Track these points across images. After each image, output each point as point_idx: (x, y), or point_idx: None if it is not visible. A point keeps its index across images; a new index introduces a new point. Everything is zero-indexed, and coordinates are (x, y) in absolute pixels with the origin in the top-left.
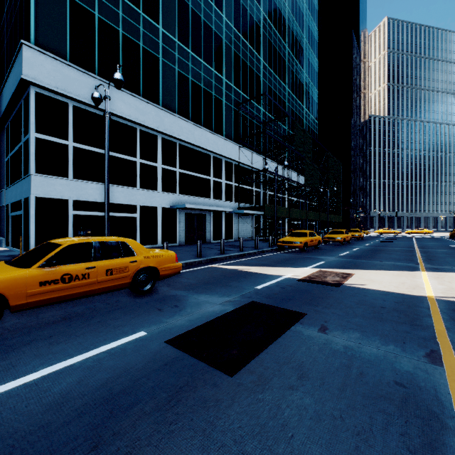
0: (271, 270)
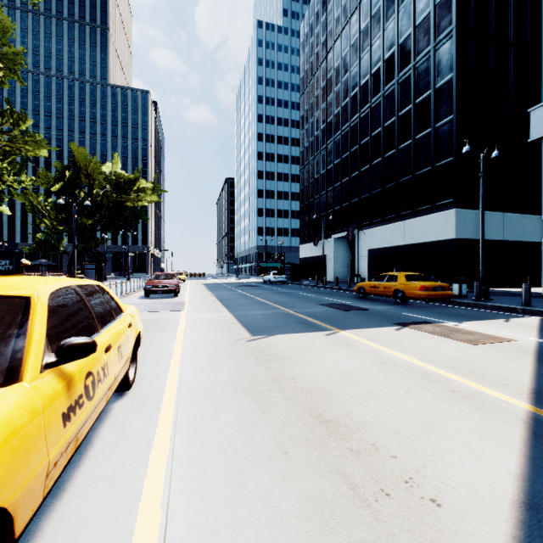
0: (499, 325)
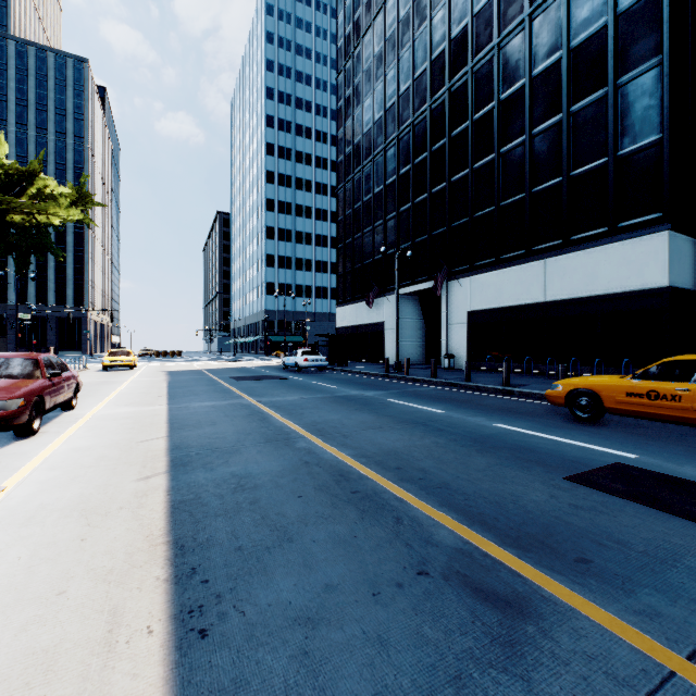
0: None
